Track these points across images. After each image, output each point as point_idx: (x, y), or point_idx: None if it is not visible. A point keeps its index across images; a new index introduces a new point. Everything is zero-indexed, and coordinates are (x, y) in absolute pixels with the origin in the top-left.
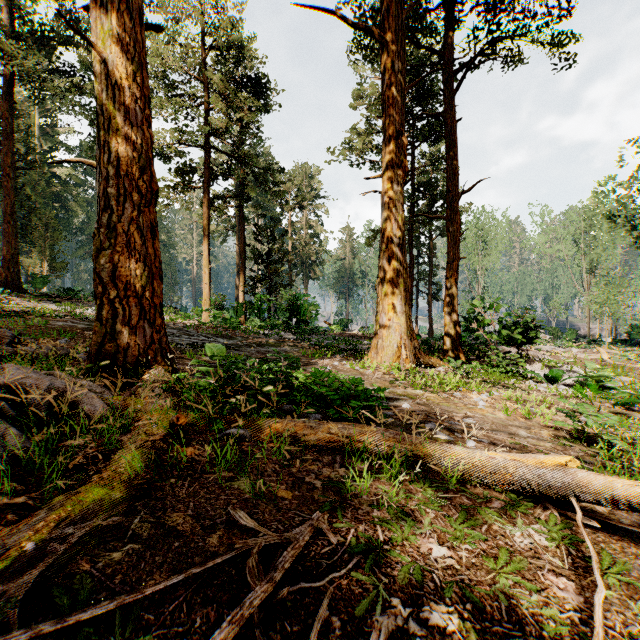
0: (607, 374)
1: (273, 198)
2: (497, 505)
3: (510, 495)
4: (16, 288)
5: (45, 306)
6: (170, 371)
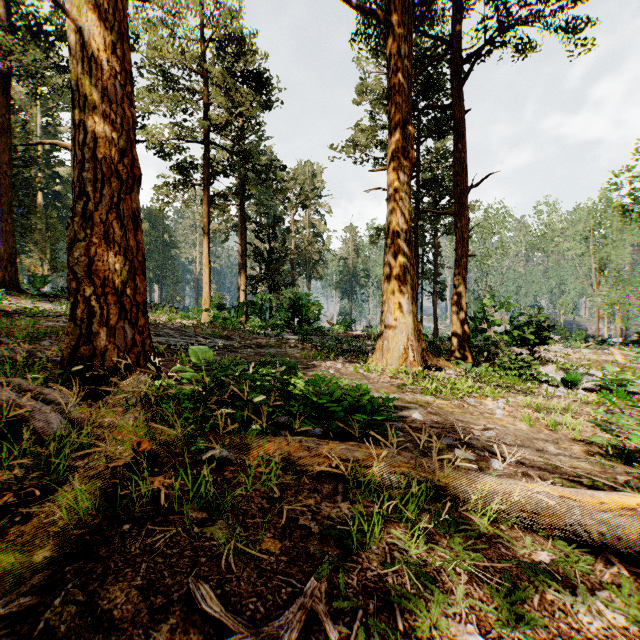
0: (629, 378)
1: (275, 196)
2: (545, 558)
3: (560, 543)
4: (14, 287)
5: (38, 306)
6: (154, 377)
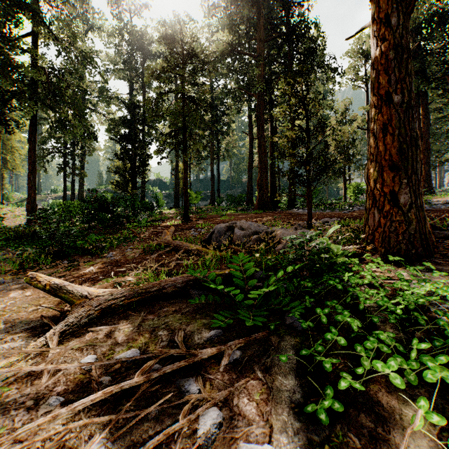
0: None
1: None
2: None
3: None
4: None
5: None
6: (382, 252)
